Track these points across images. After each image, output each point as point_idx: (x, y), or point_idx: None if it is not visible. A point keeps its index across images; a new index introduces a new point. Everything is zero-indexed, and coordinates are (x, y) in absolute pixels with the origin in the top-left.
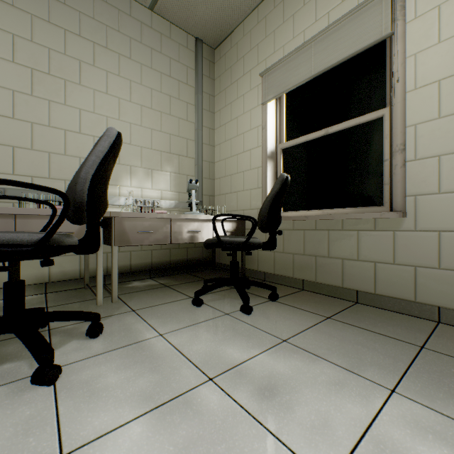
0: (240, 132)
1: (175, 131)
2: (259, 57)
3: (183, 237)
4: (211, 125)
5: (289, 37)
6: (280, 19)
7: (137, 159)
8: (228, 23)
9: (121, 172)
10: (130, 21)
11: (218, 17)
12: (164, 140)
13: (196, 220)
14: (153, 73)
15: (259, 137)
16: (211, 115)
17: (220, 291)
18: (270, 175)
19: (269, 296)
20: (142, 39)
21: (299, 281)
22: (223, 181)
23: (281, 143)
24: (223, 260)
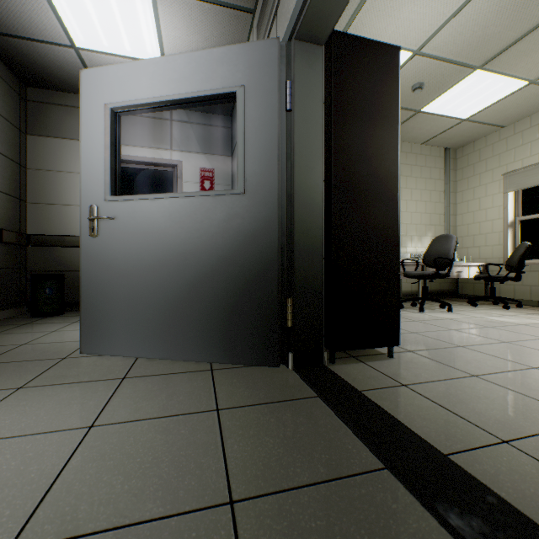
0: (481, 208)
1: (432, 211)
2: (500, 162)
3: (453, 275)
4: (454, 201)
5: (526, 154)
6: (519, 142)
7: (414, 231)
8: (473, 139)
9: (406, 240)
10: (410, 156)
11: (466, 138)
12: (427, 218)
13: (459, 266)
14: (421, 180)
15: (500, 213)
16: (453, 194)
17: (478, 304)
18: (510, 237)
19: (515, 306)
20: (416, 163)
21: (534, 302)
22: (465, 239)
23: (518, 216)
24: (465, 292)
